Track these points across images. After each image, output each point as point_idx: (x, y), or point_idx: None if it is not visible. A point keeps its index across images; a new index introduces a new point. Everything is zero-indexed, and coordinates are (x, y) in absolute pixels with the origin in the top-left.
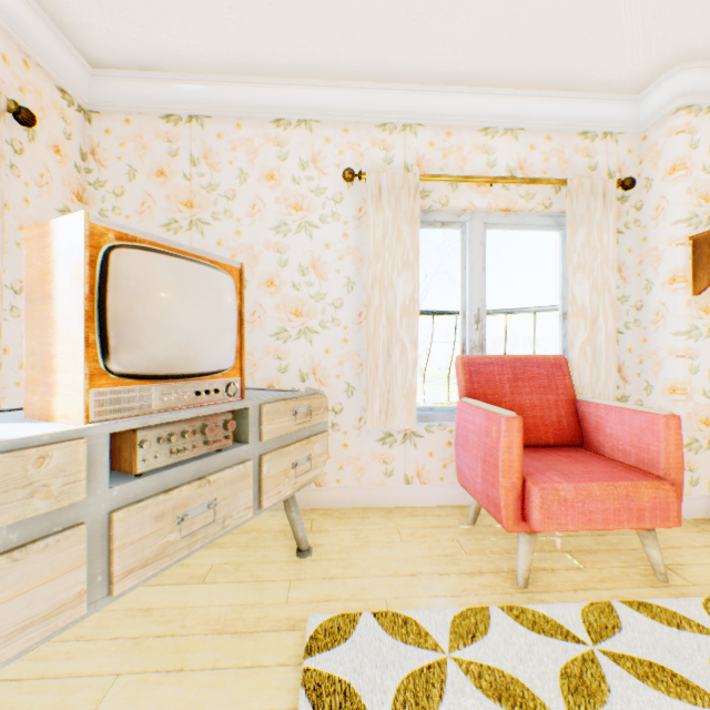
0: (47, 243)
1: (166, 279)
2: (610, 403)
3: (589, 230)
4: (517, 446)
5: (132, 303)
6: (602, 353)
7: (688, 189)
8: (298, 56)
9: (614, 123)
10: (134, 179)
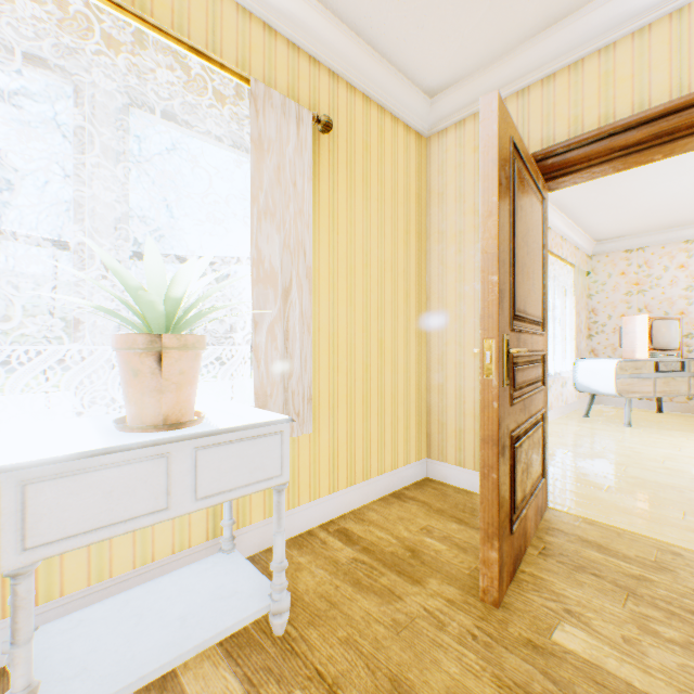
0: (631, 320)
1: (662, 326)
2: None
3: None
4: None
5: (655, 333)
6: None
7: None
8: None
9: None
10: (609, 278)
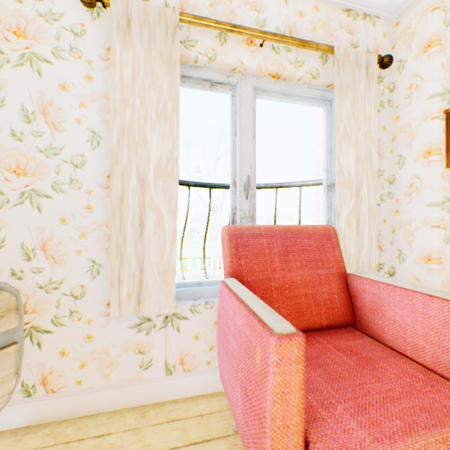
0: None
1: None
2: (392, 282)
3: (354, 100)
4: (296, 388)
5: None
6: (366, 223)
7: (442, 64)
8: None
9: (373, 4)
10: None
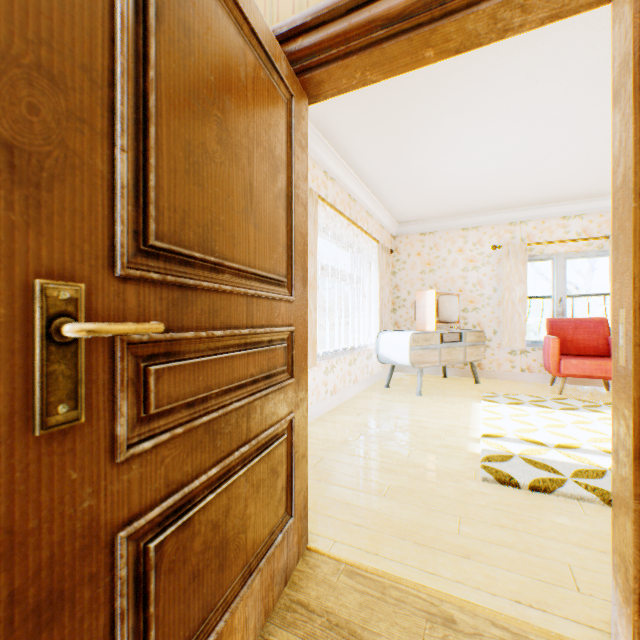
0: (423, 295)
1: (446, 301)
2: None
3: None
4: (556, 348)
5: (441, 307)
6: None
7: None
8: (473, 210)
9: None
10: (409, 257)
